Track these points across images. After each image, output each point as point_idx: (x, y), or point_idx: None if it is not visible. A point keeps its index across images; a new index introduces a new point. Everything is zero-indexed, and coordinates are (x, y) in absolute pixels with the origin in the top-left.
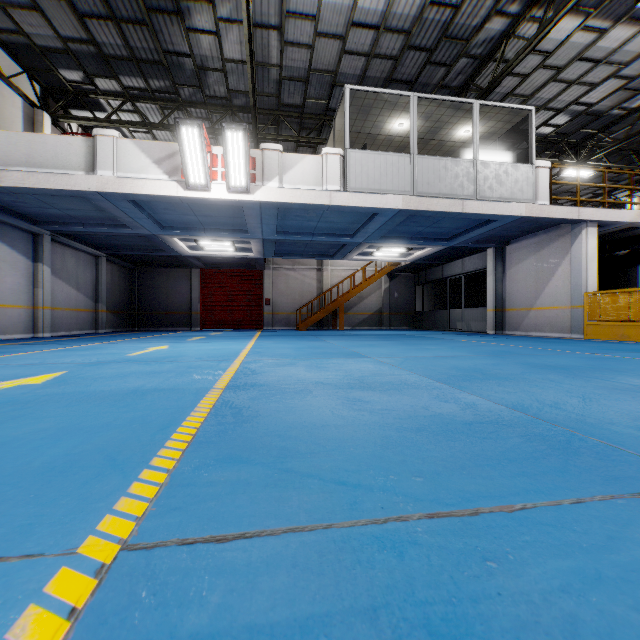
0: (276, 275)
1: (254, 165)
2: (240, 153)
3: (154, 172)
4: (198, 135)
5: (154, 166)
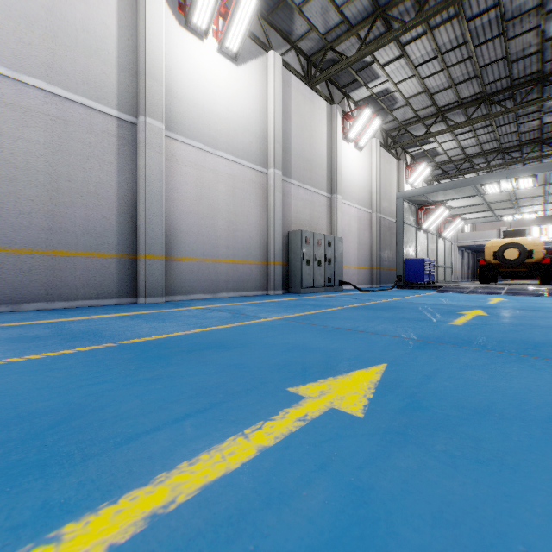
0: None
1: None
2: (551, 229)
3: None
4: (537, 228)
5: None
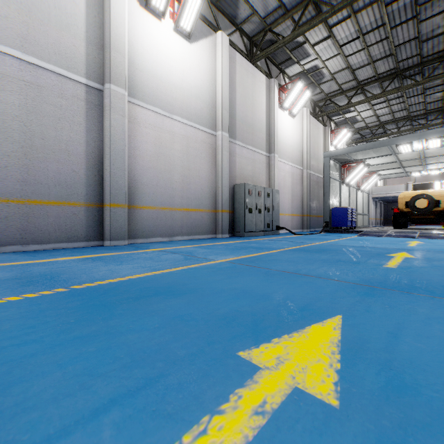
0: None
1: None
2: None
3: None
4: (438, 182)
5: None
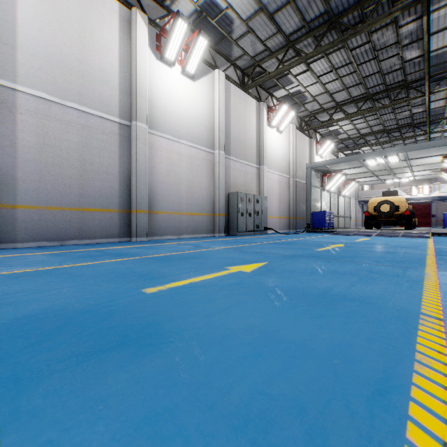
0: (437, 205)
1: (430, 188)
2: (426, 189)
3: (402, 193)
4: (416, 187)
5: (402, 192)
